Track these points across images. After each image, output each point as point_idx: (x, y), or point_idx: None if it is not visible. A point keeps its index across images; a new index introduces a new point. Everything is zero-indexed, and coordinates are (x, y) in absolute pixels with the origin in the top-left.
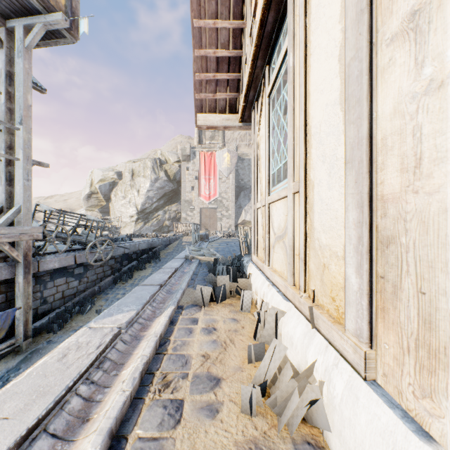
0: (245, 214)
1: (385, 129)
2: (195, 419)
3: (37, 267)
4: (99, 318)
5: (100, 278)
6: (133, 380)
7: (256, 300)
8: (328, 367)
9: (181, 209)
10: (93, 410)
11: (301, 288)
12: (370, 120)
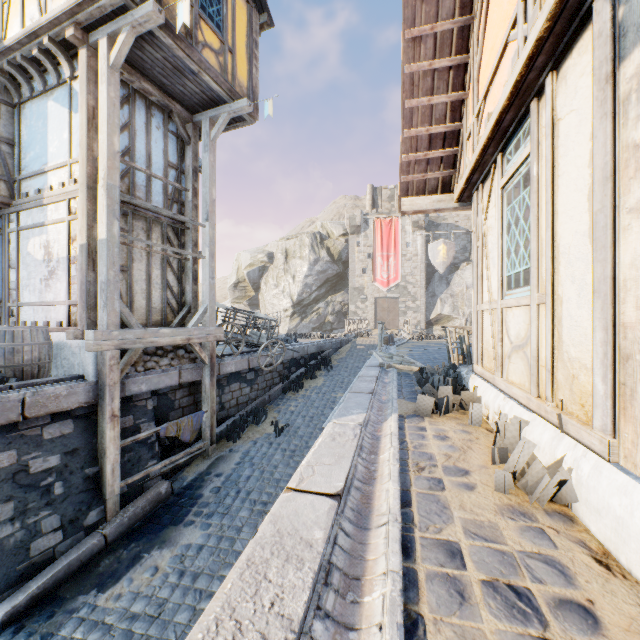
0: (442, 306)
1: (625, 274)
2: (457, 489)
3: (218, 370)
4: (337, 417)
5: (269, 386)
6: (396, 459)
7: (487, 415)
8: (576, 458)
9: (348, 300)
10: (375, 474)
11: (547, 398)
12: (613, 264)
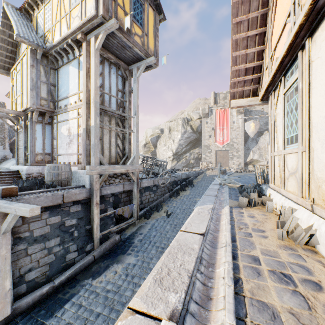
0: (253, 154)
1: None
2: (258, 237)
3: (140, 185)
4: (199, 205)
5: (163, 194)
6: (229, 223)
7: (276, 207)
8: (319, 224)
9: (201, 152)
10: (218, 229)
11: (306, 197)
12: None
